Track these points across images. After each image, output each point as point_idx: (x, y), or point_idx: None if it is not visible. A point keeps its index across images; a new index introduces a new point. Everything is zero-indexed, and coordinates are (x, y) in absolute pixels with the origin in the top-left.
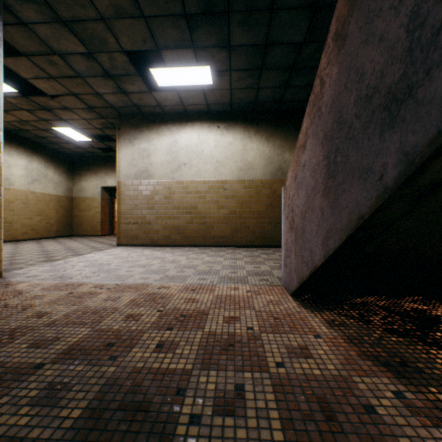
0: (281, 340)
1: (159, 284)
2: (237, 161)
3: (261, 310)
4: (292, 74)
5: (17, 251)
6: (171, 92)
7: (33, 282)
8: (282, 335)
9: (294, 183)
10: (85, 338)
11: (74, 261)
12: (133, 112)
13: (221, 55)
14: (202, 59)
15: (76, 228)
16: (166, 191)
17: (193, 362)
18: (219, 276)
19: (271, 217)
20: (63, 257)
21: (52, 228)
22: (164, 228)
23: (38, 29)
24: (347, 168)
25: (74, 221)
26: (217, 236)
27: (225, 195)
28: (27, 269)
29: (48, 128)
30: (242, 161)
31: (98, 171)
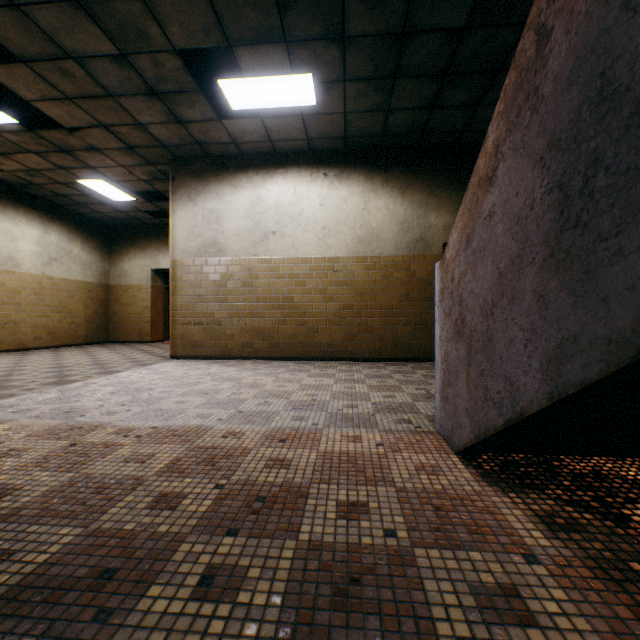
0: (458, 569)
1: (226, 427)
2: (355, 227)
3: (406, 487)
4: (444, 85)
5: (19, 365)
6: (252, 120)
7: (18, 423)
8: (456, 553)
9: (465, 251)
10: (62, 555)
11: (99, 383)
12: (195, 153)
13: (330, 54)
14: (300, 62)
15: (114, 330)
16: (245, 275)
17: (272, 632)
18: (327, 413)
19: (407, 315)
20: (83, 376)
21: (79, 331)
22: (241, 332)
23: (38, 14)
24: (632, 198)
25: (112, 320)
26: (323, 344)
27: (336, 280)
28: (20, 398)
29: (70, 181)
30: (362, 227)
31: (147, 246)
